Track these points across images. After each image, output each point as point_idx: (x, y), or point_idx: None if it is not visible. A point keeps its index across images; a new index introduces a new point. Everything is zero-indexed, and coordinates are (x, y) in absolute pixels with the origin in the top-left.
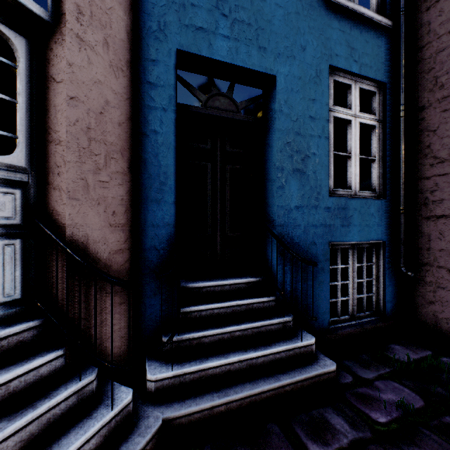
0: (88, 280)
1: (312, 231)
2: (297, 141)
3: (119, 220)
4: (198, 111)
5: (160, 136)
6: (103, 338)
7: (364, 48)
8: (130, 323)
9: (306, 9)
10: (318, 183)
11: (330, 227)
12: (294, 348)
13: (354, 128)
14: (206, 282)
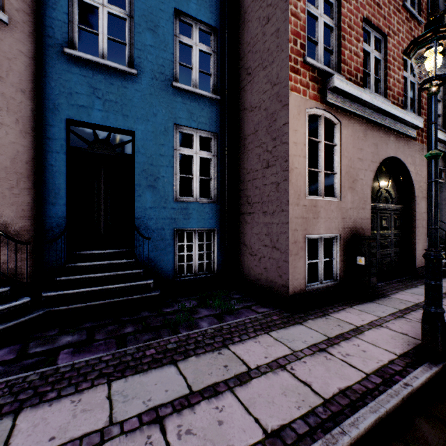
0: (6, 244)
1: (162, 222)
2: (151, 169)
3: (27, 214)
4: (85, 150)
5: (55, 167)
6: (15, 275)
7: (201, 112)
8: (27, 262)
9: (157, 91)
10: (167, 194)
11: (175, 219)
12: (137, 284)
13: (195, 160)
14: (90, 251)
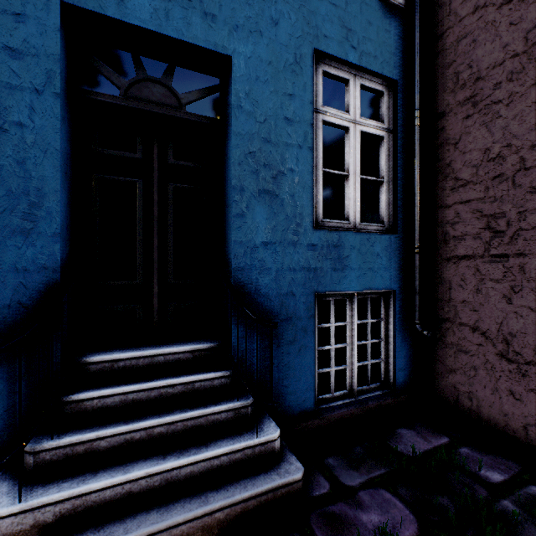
0: None
1: (289, 277)
2: (266, 151)
3: None
4: (113, 102)
5: (30, 131)
6: None
7: (366, 30)
8: None
9: None
10: (298, 211)
11: (315, 271)
12: (243, 448)
13: (352, 138)
14: (125, 352)
